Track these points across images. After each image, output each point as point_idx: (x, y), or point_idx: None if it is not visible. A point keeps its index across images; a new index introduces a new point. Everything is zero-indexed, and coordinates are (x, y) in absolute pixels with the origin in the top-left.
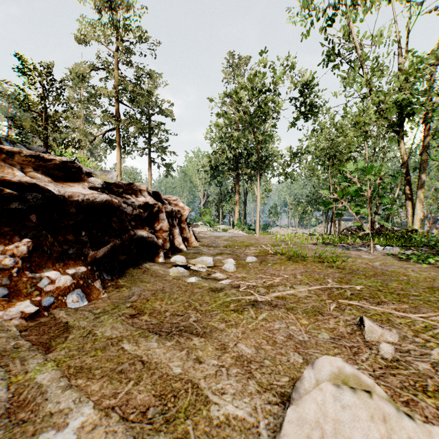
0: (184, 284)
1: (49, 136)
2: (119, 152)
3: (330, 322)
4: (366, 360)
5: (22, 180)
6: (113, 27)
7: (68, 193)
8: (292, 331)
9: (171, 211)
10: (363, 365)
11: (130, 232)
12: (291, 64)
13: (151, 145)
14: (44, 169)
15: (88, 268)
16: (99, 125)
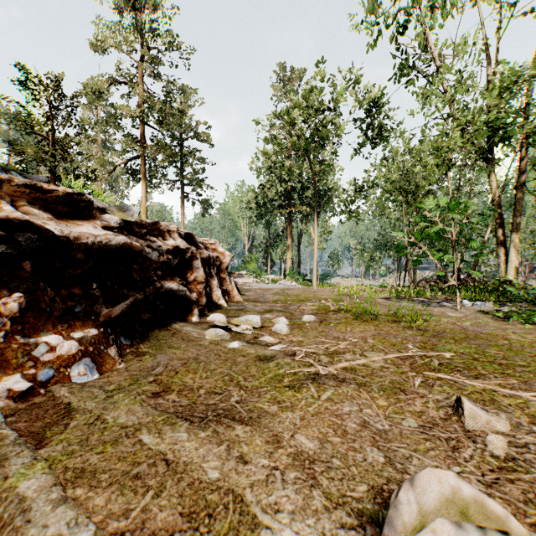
0: (223, 350)
1: (57, 165)
2: (145, 185)
3: (416, 403)
4: (470, 458)
5: (10, 215)
6: (137, 31)
7: (74, 233)
8: (367, 416)
9: (208, 258)
10: (467, 467)
11: (156, 284)
12: (356, 77)
13: (184, 176)
14: (43, 203)
15: (101, 330)
16: (119, 152)
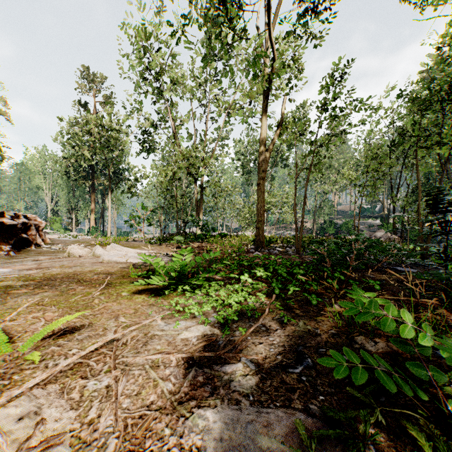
0: (51, 251)
1: None
2: None
3: None
4: None
5: (1, 220)
6: None
7: (6, 222)
8: None
9: (33, 224)
10: None
11: (20, 235)
12: (140, 105)
13: None
14: None
15: (12, 246)
16: None
